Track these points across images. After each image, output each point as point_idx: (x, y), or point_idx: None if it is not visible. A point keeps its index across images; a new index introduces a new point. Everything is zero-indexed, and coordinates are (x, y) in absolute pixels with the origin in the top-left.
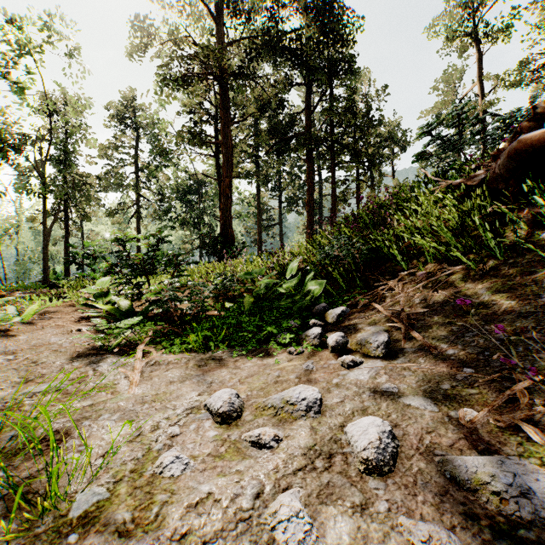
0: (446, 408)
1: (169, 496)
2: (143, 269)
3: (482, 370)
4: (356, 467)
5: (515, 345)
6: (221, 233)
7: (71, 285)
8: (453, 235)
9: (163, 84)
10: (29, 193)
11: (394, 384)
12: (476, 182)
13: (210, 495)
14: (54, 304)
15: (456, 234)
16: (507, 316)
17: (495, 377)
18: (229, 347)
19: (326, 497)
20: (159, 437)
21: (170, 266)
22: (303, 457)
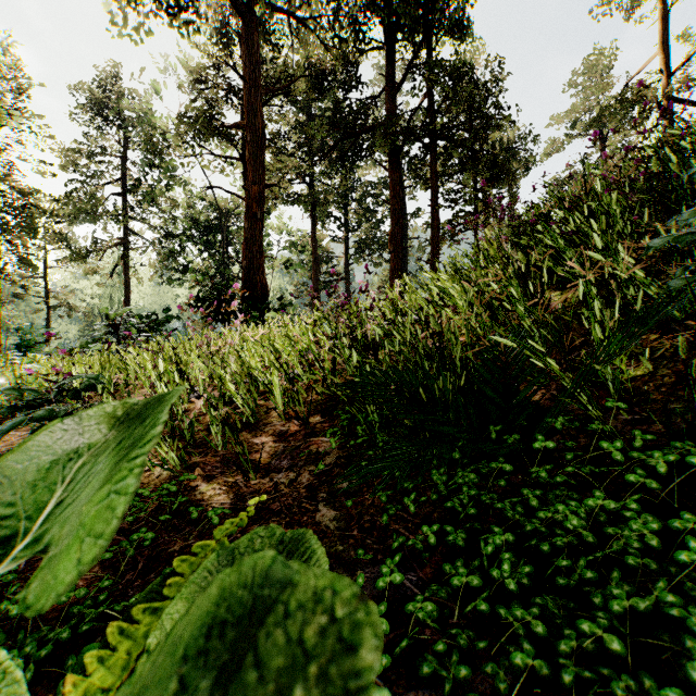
0: None
1: None
2: None
3: None
4: None
5: None
6: (244, 283)
7: None
8: None
9: None
10: None
11: None
12: None
13: None
14: None
15: None
16: None
17: None
18: None
19: None
20: None
21: None
22: None
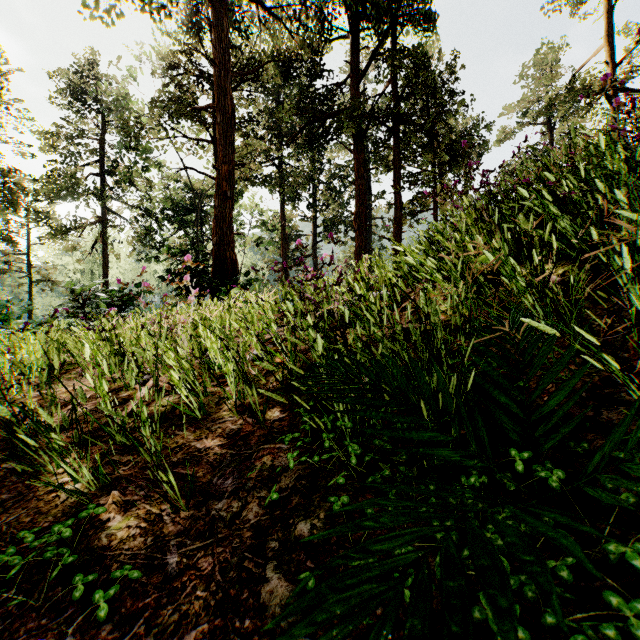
0: None
1: None
2: None
3: None
4: None
5: None
6: (214, 259)
7: None
8: None
9: None
10: None
11: None
12: None
13: None
14: None
15: None
16: None
17: None
18: None
19: None
20: None
21: None
22: None
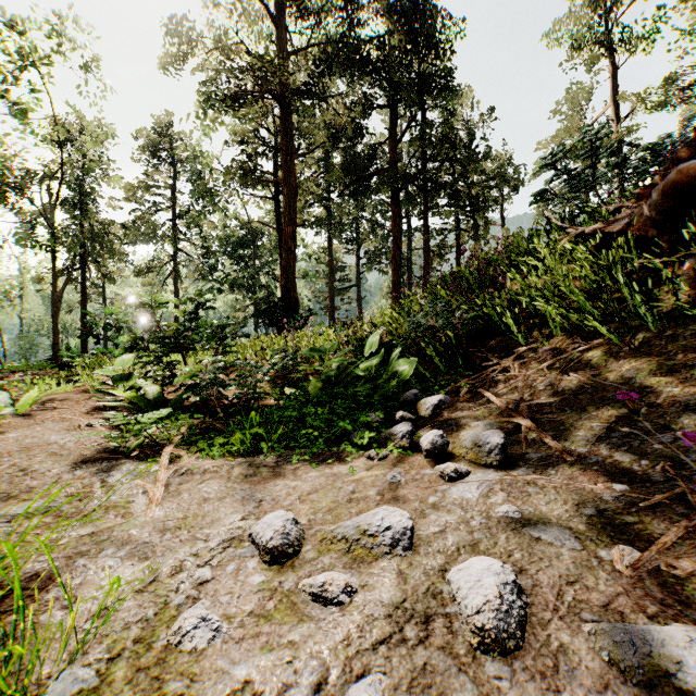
0: (593, 544)
1: (187, 683)
2: (177, 344)
3: (640, 488)
4: (465, 639)
5: (685, 451)
6: (282, 298)
7: (86, 365)
8: (586, 299)
9: (206, 105)
10: (34, 246)
11: (515, 506)
12: (617, 229)
13: (248, 684)
14: (63, 389)
15: (590, 298)
16: (669, 409)
17: (661, 499)
18: (288, 448)
19: (422, 691)
20: (181, 584)
21: (213, 341)
22: (387, 621)
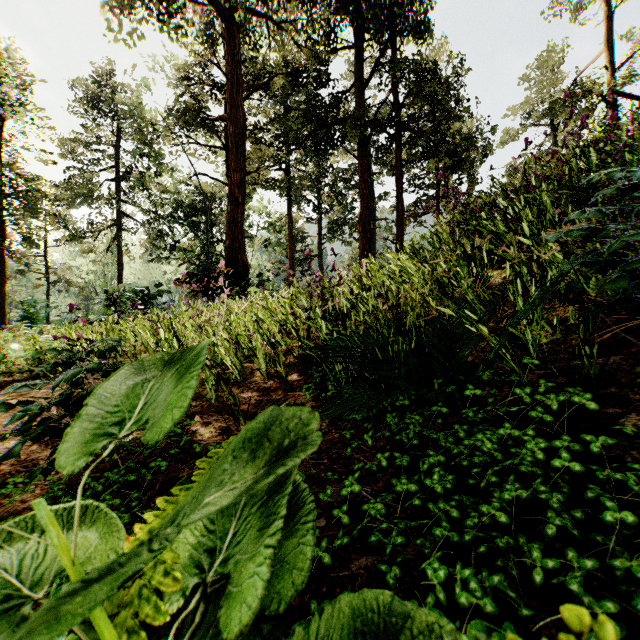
0: None
1: None
2: None
3: None
4: None
5: None
6: (227, 261)
7: None
8: None
9: None
10: None
11: None
12: None
13: None
14: None
15: None
16: None
17: None
18: None
19: None
20: None
21: None
22: None
